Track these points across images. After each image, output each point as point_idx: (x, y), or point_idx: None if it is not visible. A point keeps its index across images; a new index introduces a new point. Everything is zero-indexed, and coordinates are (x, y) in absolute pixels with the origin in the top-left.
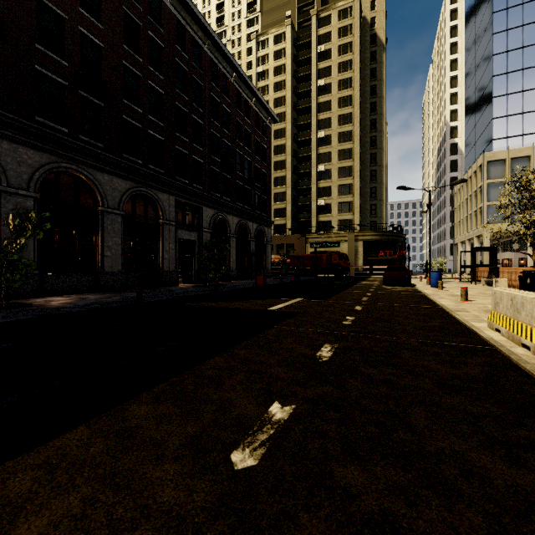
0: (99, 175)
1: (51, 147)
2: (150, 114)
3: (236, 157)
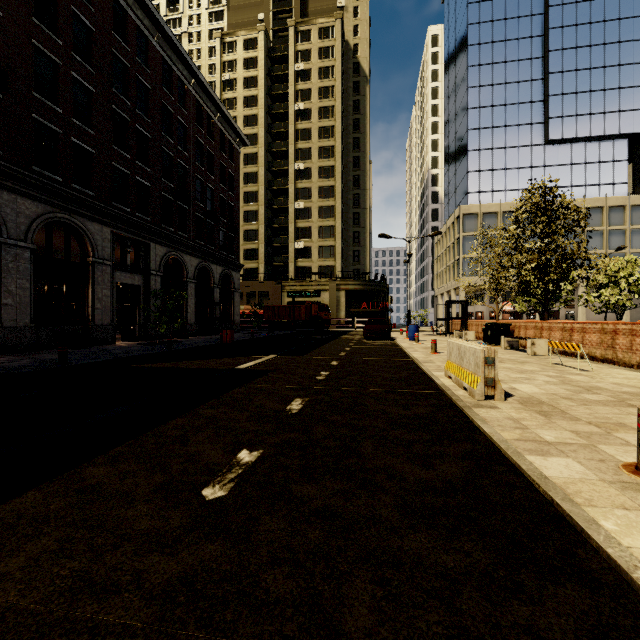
0: None
1: None
2: (73, 115)
3: (196, 183)
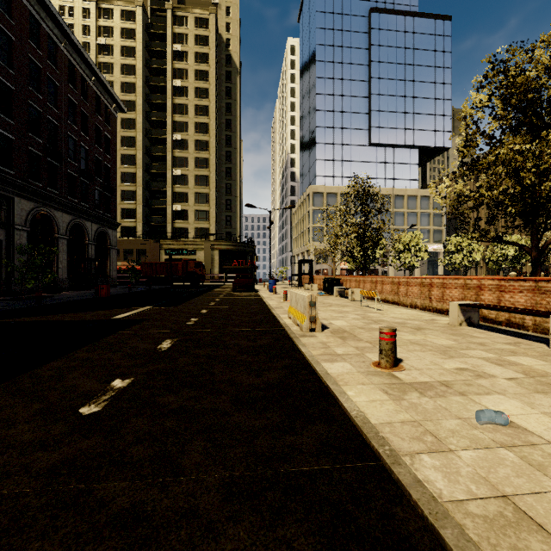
0: None
1: None
2: None
3: (68, 142)
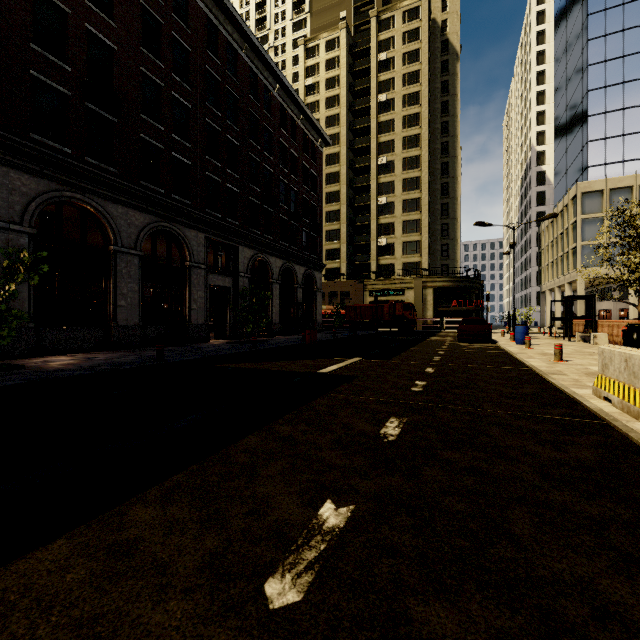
0: (110, 206)
1: (51, 172)
2: (175, 134)
3: (280, 186)
